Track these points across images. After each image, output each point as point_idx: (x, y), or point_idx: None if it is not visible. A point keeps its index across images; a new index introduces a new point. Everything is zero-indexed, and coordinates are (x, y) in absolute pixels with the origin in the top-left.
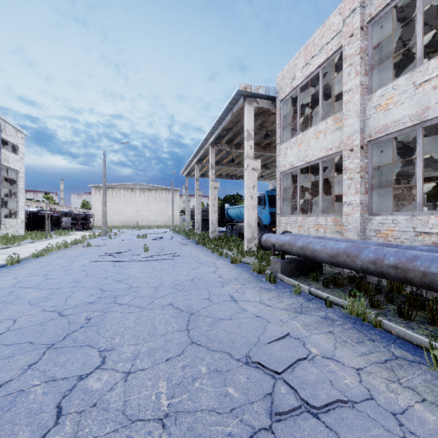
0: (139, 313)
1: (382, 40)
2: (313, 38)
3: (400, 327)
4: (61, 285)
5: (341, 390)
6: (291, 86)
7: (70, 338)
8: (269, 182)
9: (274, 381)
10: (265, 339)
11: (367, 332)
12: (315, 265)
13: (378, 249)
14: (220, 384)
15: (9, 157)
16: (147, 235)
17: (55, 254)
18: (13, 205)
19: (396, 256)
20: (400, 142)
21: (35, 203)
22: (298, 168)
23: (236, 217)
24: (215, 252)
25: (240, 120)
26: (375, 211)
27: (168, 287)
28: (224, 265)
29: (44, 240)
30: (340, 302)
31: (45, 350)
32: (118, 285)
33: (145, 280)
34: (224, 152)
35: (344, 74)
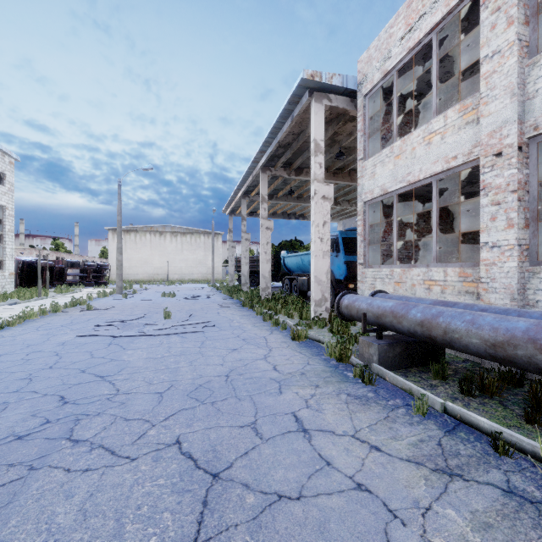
0: (103, 475)
1: None
2: None
3: None
4: None
5: None
6: (382, 70)
7: None
8: (339, 223)
9: None
10: None
11: None
12: (433, 348)
13: None
14: None
15: None
16: (177, 292)
17: (33, 323)
18: None
19: None
20: None
21: (36, 251)
22: (394, 193)
23: (296, 268)
24: (267, 320)
25: (303, 130)
26: (540, 258)
27: (182, 394)
28: (282, 344)
29: (34, 300)
30: (525, 445)
31: None
32: (96, 387)
33: (147, 377)
34: (279, 180)
35: (483, 28)
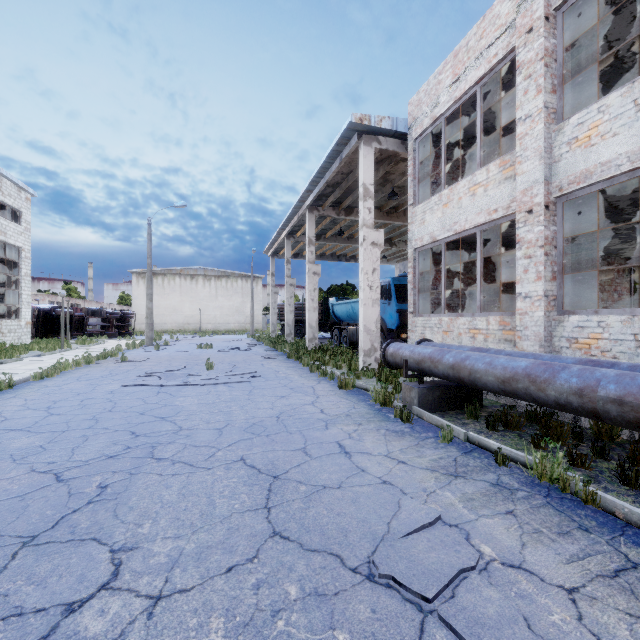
0: (189, 477)
1: (576, 40)
2: (467, 40)
3: (631, 506)
4: (69, 425)
5: (548, 638)
6: (431, 116)
7: (65, 524)
8: (396, 265)
9: (422, 617)
10: (401, 526)
11: (573, 512)
12: (471, 392)
13: (585, 370)
14: (322, 624)
15: (7, 227)
16: (213, 343)
17: (71, 374)
18: (13, 300)
19: (620, 383)
20: (604, 199)
21: (48, 297)
22: (443, 241)
23: (346, 317)
24: (314, 371)
25: (353, 170)
26: (567, 308)
27: (239, 429)
28: (329, 392)
29: (59, 352)
30: (520, 457)
31: (17, 550)
32: (159, 425)
33: (204, 418)
34: (328, 220)
35: (518, 92)
